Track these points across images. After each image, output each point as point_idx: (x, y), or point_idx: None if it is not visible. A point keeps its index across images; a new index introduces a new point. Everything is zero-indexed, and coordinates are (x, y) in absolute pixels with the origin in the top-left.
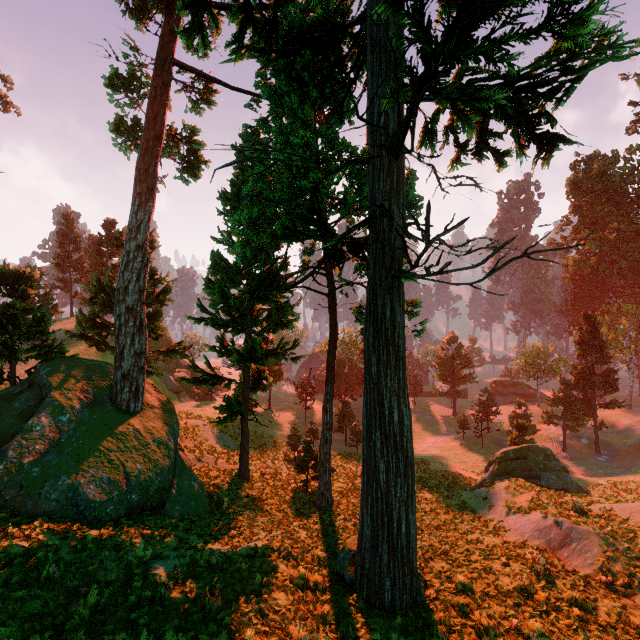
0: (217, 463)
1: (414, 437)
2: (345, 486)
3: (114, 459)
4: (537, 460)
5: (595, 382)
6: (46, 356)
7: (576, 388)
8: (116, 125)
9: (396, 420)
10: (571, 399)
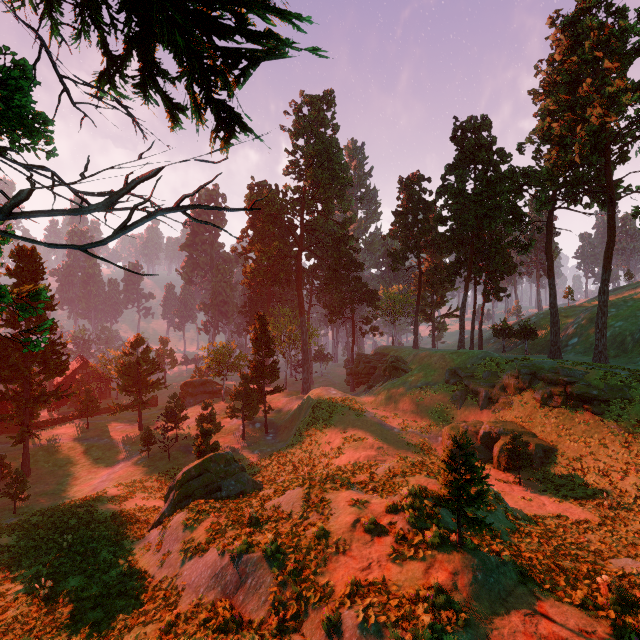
0: None
1: (82, 474)
2: None
3: None
4: (219, 469)
5: (265, 373)
6: None
7: (252, 380)
8: None
9: None
10: (249, 391)
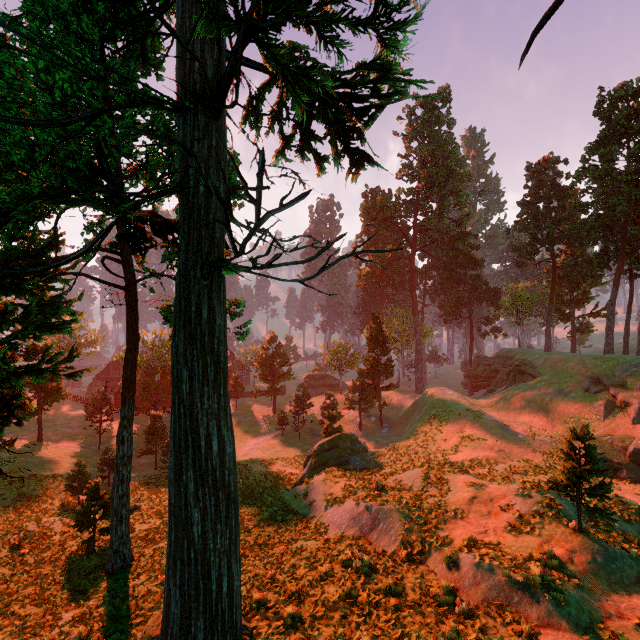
0: None
1: (236, 442)
2: (152, 527)
3: None
4: (346, 446)
5: (380, 370)
6: None
7: (368, 376)
8: None
9: (216, 450)
10: (365, 386)
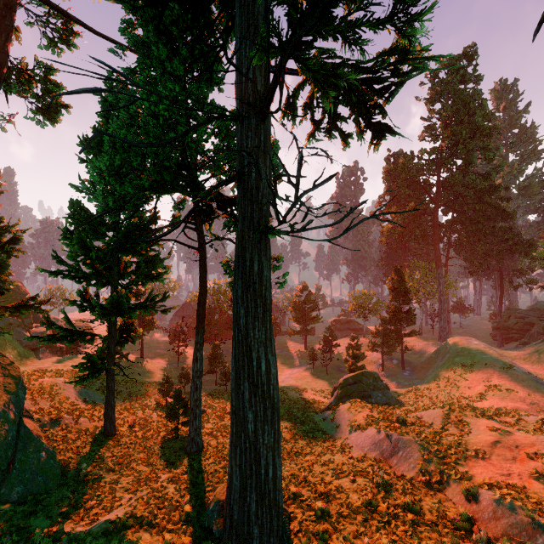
0: (78, 423)
1: None
2: (215, 426)
3: None
4: (369, 383)
5: (402, 318)
6: None
7: (390, 323)
8: None
9: (264, 370)
10: (387, 331)
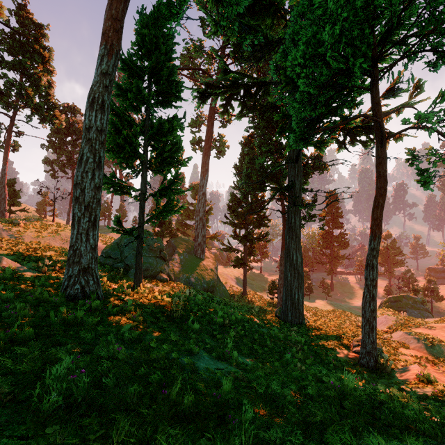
0: (233, 288)
1: (354, 298)
2: None
3: (198, 272)
4: (407, 303)
5: None
6: (171, 236)
7: None
8: (193, 142)
9: (294, 259)
10: None
